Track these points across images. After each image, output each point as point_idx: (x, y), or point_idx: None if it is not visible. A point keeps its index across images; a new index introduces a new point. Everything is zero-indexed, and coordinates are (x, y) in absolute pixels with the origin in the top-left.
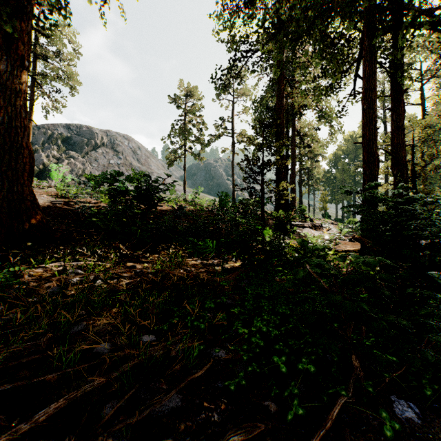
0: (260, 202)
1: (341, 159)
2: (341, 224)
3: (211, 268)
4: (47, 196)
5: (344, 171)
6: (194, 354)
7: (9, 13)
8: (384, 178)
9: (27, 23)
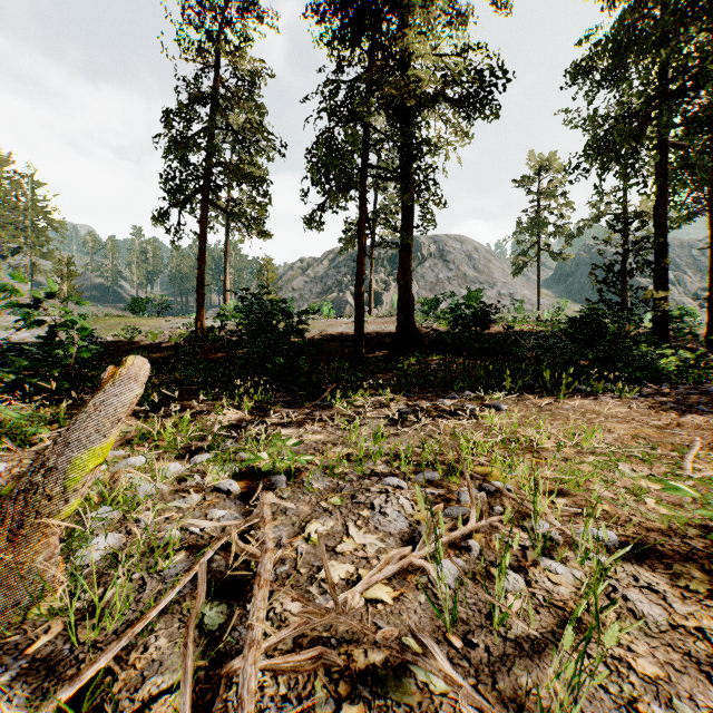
0: (620, 317)
1: None
2: None
3: None
4: None
5: None
6: None
7: (405, 226)
8: None
9: (412, 227)
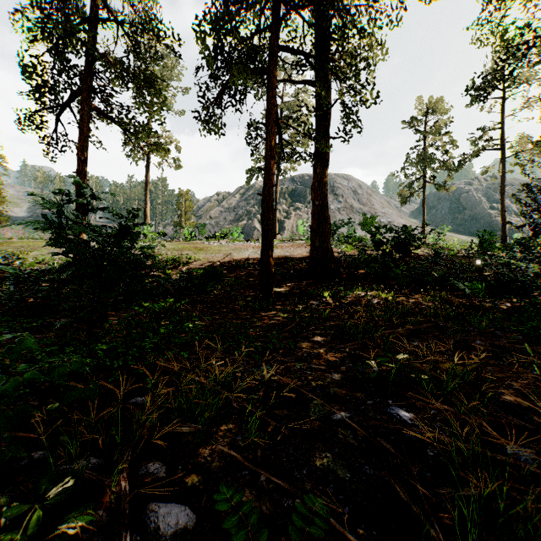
0: None
1: None
2: None
3: None
4: (304, 248)
5: None
6: (483, 327)
7: (320, 135)
8: None
9: (328, 136)
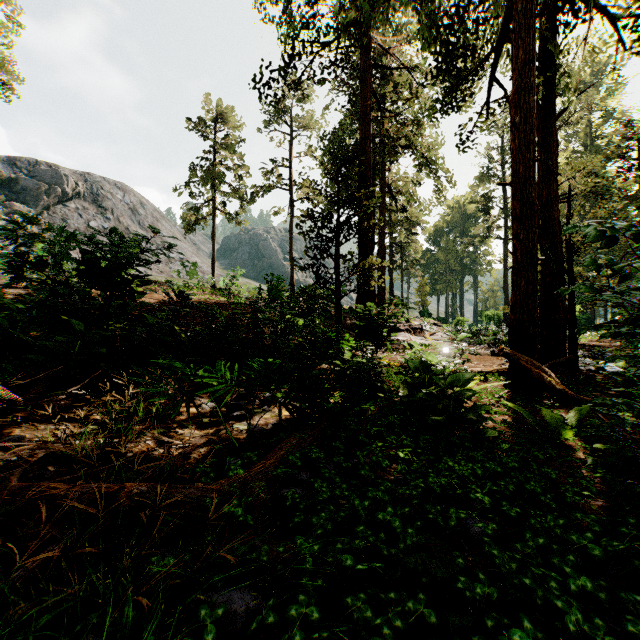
0: (334, 291)
1: (445, 234)
2: (446, 326)
3: (230, 427)
4: None
5: (449, 250)
6: None
7: None
8: (503, 262)
9: None
